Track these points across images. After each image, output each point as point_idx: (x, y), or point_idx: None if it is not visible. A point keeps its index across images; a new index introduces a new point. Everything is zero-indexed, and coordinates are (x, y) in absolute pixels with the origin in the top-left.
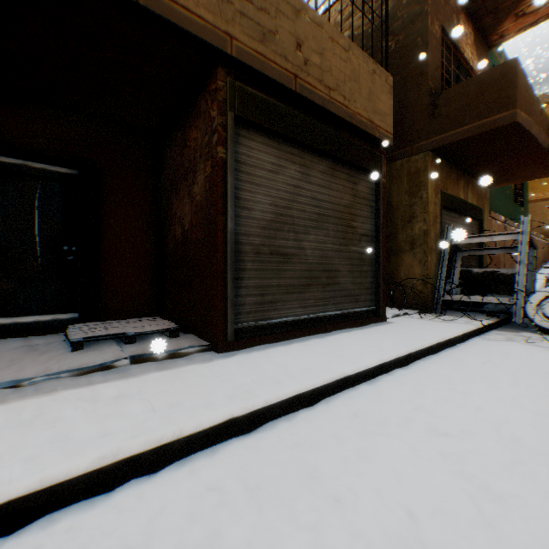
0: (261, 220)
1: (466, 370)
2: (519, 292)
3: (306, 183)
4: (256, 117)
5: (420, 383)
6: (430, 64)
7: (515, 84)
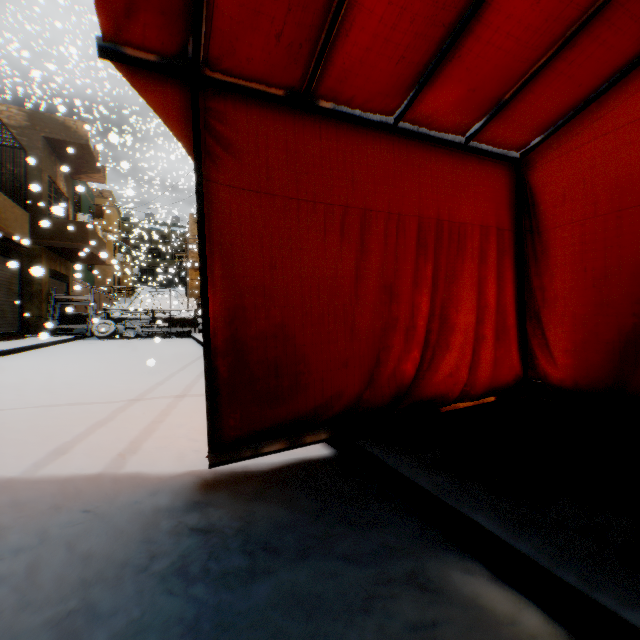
0: None
1: (75, 344)
2: (91, 322)
3: None
4: None
5: (63, 346)
6: (45, 198)
7: (89, 233)
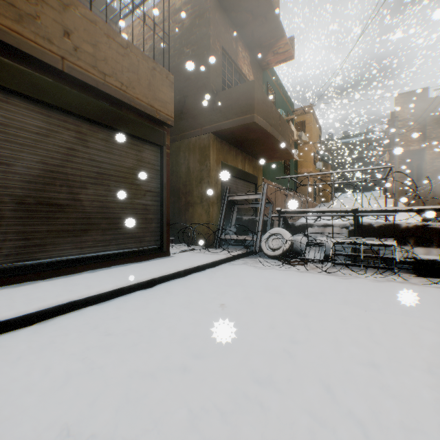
0: (26, 174)
1: (187, 286)
2: (259, 232)
3: (84, 147)
4: (16, 85)
5: (142, 299)
6: (212, 72)
7: (254, 97)
